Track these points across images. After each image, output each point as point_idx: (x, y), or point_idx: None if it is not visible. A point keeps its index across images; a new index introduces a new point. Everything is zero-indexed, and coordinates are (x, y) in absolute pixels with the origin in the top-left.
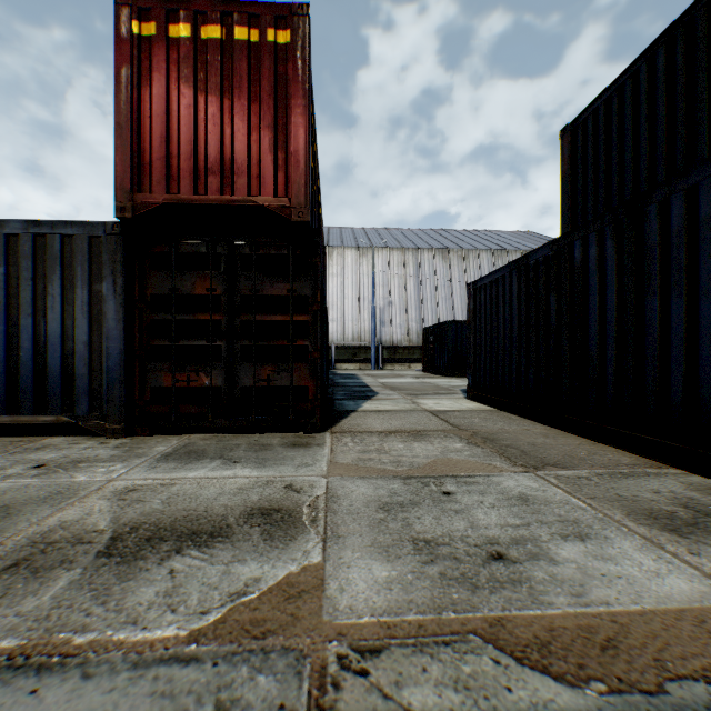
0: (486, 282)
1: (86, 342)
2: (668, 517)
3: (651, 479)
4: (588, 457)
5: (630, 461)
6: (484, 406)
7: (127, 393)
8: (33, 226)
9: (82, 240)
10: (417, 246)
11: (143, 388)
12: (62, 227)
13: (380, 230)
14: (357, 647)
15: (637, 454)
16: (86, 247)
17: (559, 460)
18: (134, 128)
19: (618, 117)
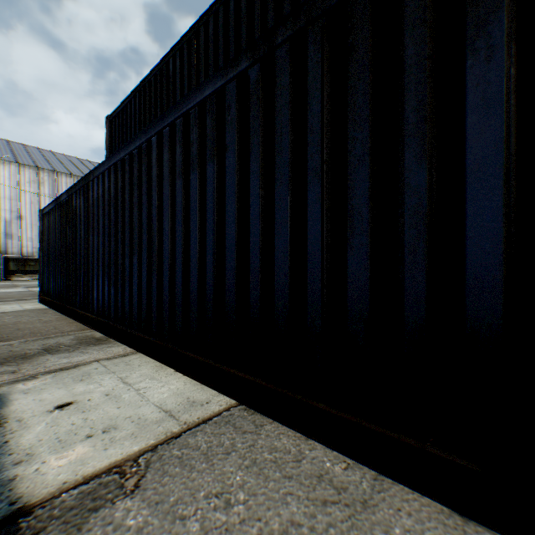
0: (47, 211)
1: None
2: (20, 356)
3: (62, 337)
4: (47, 331)
5: (73, 329)
6: (45, 306)
7: None
8: None
9: None
10: (55, 168)
11: None
12: None
13: (15, 144)
14: None
15: (86, 325)
16: None
17: (17, 336)
18: None
19: (126, 123)
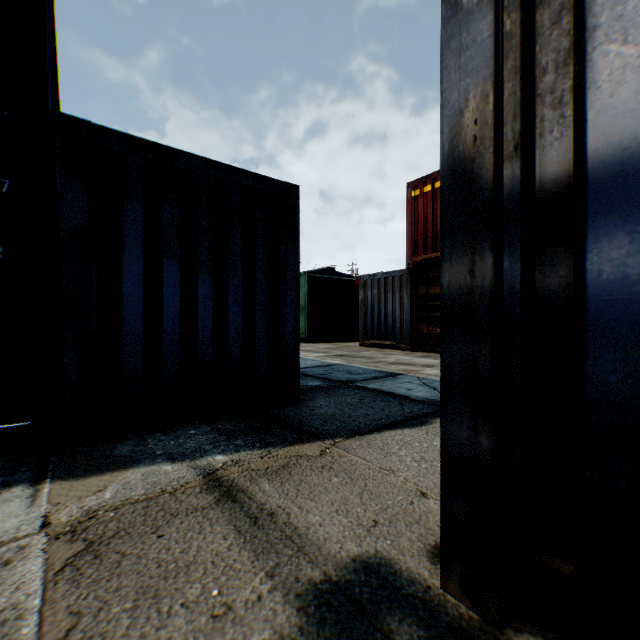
0: None
1: (398, 315)
2: None
3: None
4: None
5: None
6: None
7: (411, 335)
8: (384, 274)
9: (397, 277)
10: None
11: (416, 333)
12: (392, 273)
13: None
14: (418, 373)
15: None
16: (398, 279)
17: None
18: (412, 232)
19: None
